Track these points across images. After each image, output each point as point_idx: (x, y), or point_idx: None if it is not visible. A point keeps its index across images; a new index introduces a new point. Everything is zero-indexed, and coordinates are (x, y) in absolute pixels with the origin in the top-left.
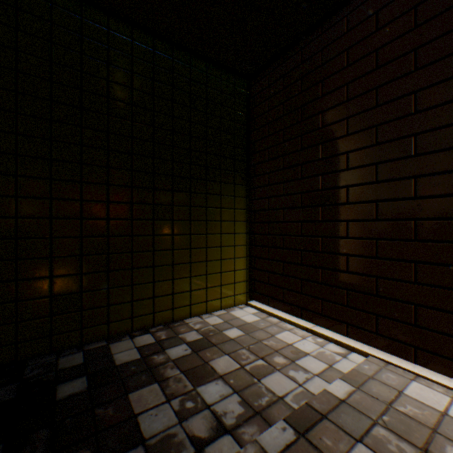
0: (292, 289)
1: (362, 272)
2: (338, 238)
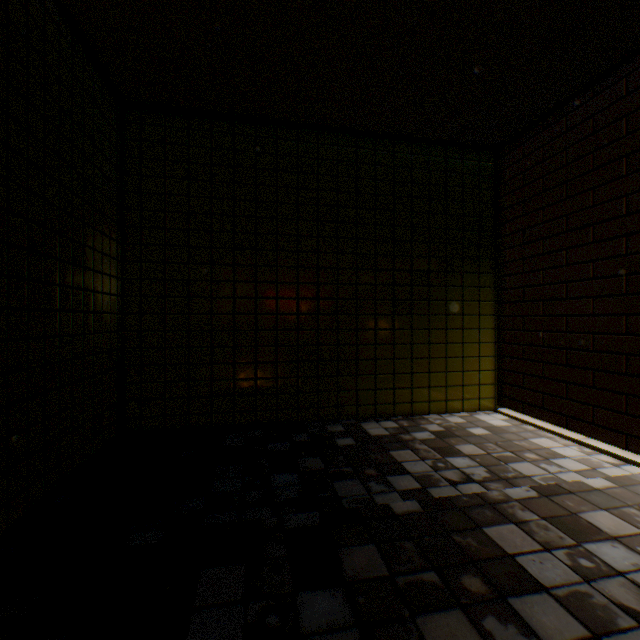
0: (554, 394)
1: None
2: (614, 334)
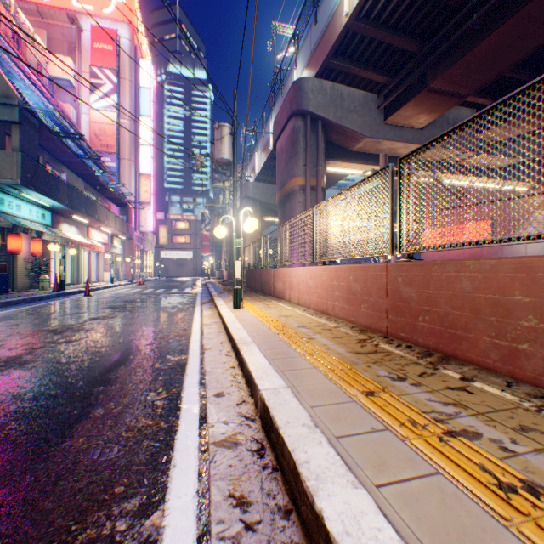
0: None
1: None
2: None
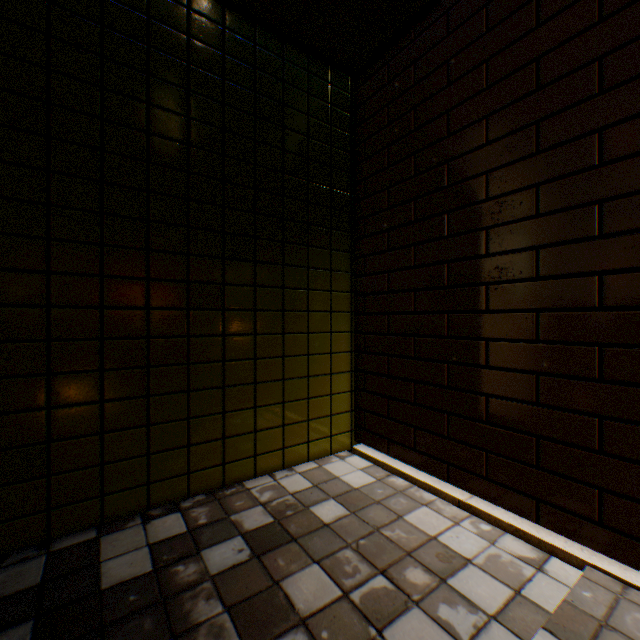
0: (431, 430)
1: (570, 406)
2: (520, 341)
